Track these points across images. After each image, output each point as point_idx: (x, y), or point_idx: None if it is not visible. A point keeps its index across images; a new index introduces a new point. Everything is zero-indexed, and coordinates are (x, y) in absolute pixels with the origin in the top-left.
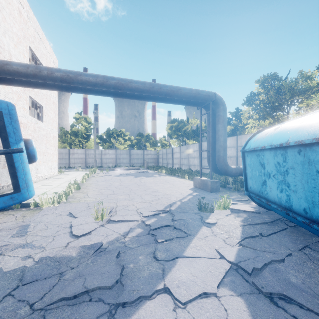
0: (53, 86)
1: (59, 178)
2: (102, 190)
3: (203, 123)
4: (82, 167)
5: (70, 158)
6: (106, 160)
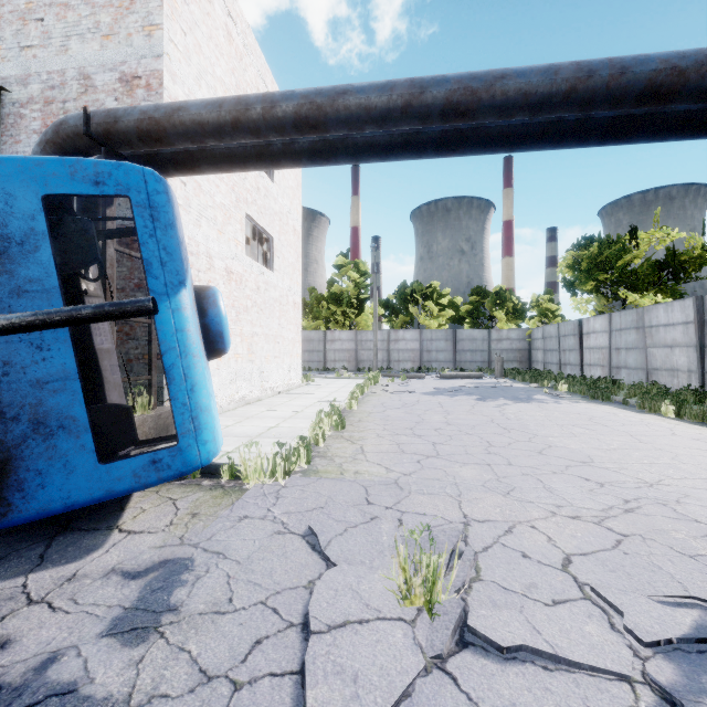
0: (280, 154)
1: (303, 392)
2: (400, 436)
3: (697, 238)
4: (350, 370)
5: (326, 351)
6: (399, 355)
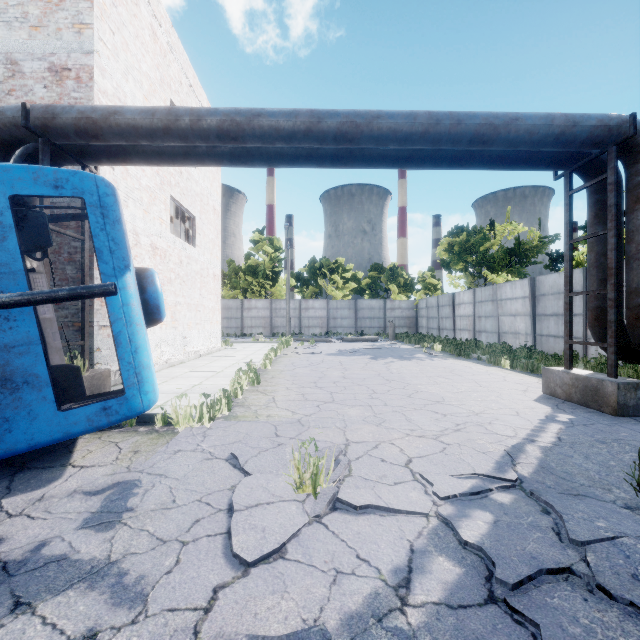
0: (204, 155)
1: (223, 355)
2: (305, 388)
3: (535, 232)
4: (266, 335)
5: (243, 318)
6: (309, 321)
